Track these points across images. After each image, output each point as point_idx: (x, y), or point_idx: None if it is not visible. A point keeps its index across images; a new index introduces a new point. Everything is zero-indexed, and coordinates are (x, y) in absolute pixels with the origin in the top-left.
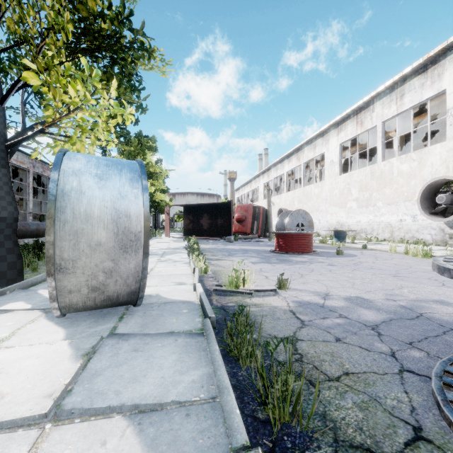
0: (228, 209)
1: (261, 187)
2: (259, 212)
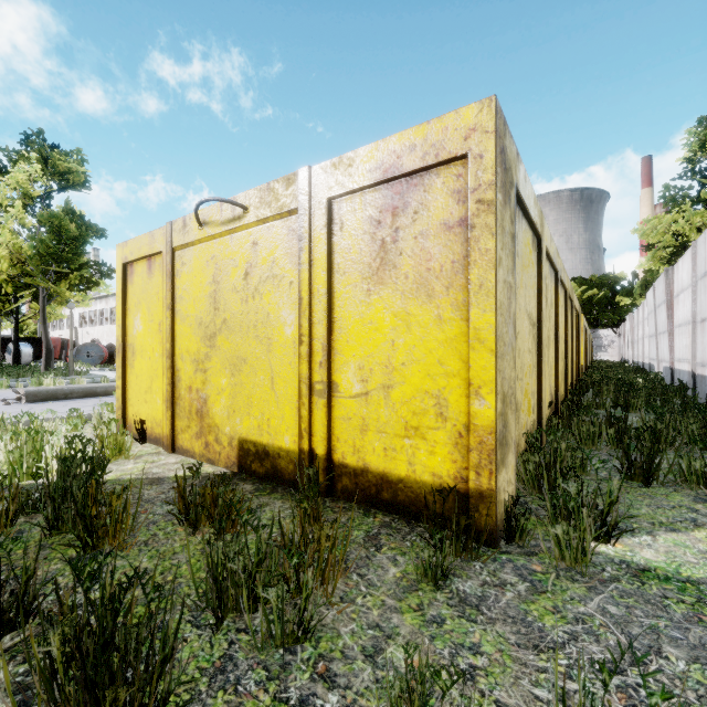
0: (39, 341)
1: (77, 315)
2: (68, 343)
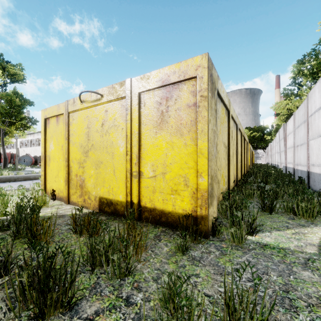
0: None
1: (18, 142)
2: (14, 155)
